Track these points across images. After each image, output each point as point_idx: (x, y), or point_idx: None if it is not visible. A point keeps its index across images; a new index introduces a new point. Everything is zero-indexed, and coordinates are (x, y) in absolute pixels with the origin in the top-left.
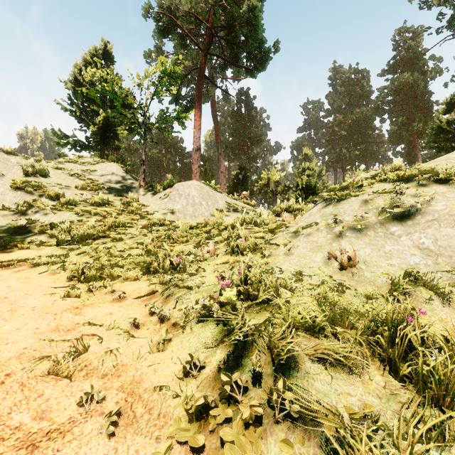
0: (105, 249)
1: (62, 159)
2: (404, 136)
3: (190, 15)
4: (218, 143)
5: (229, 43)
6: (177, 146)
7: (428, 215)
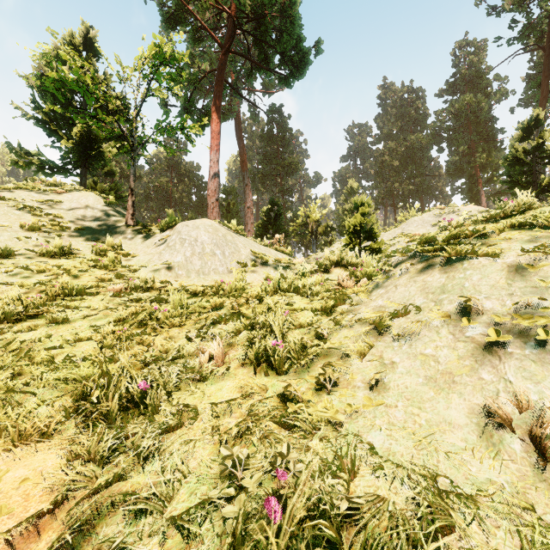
0: (29, 343)
1: (12, 185)
2: (465, 169)
3: None
4: (244, 172)
5: (257, 40)
6: (192, 173)
7: None
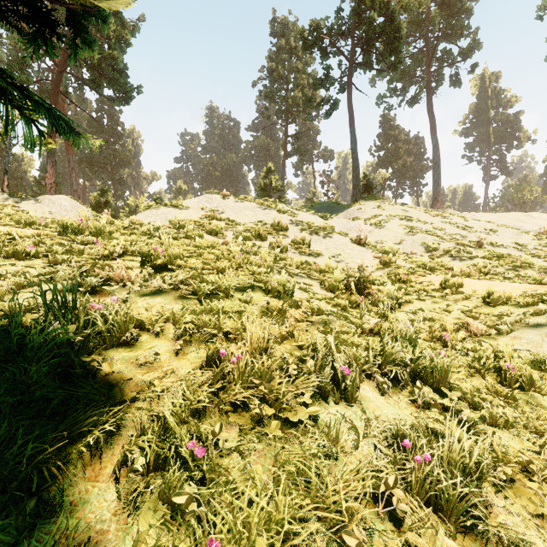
0: None
1: None
2: None
3: None
4: (70, 155)
5: (89, 66)
6: None
7: (161, 213)
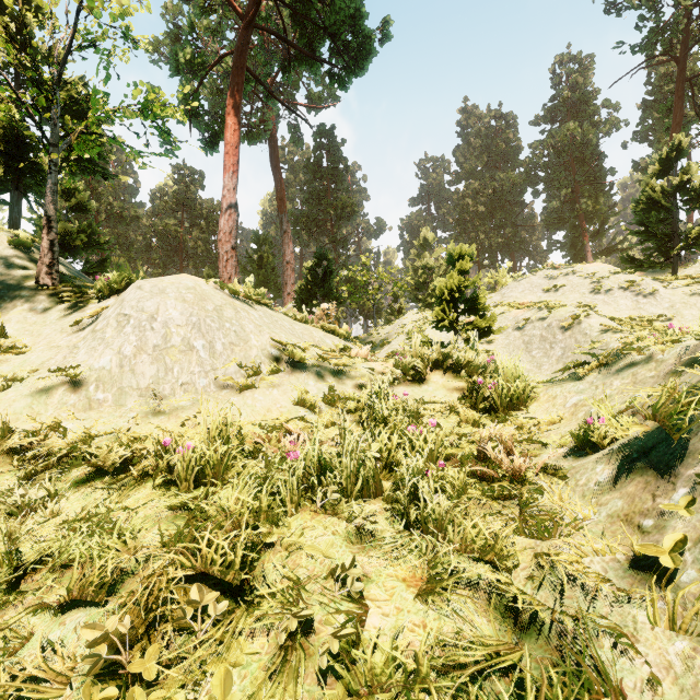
0: None
1: None
2: (567, 219)
3: None
4: (282, 214)
5: (297, 16)
6: (211, 215)
7: None
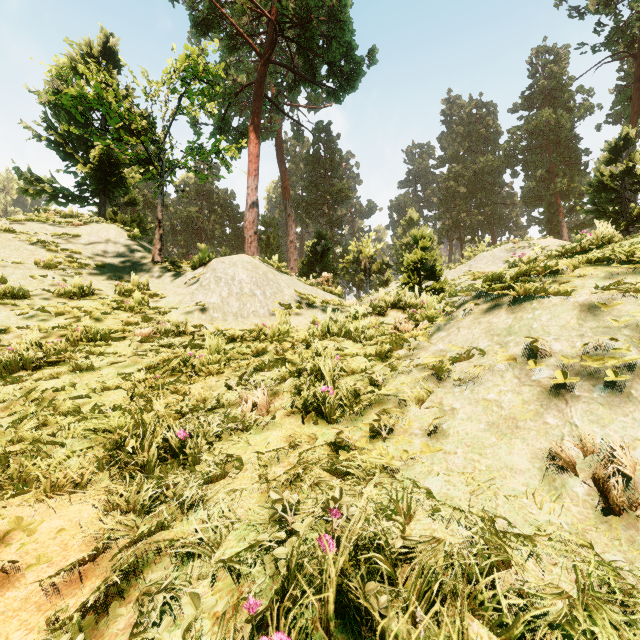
0: (51, 392)
1: (23, 216)
2: (544, 197)
3: (243, 2)
4: (286, 200)
5: (301, 49)
6: (226, 202)
7: None
